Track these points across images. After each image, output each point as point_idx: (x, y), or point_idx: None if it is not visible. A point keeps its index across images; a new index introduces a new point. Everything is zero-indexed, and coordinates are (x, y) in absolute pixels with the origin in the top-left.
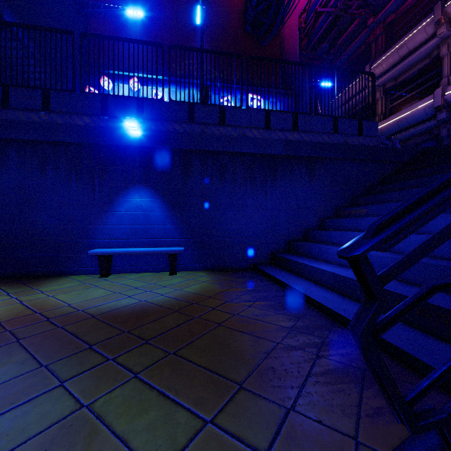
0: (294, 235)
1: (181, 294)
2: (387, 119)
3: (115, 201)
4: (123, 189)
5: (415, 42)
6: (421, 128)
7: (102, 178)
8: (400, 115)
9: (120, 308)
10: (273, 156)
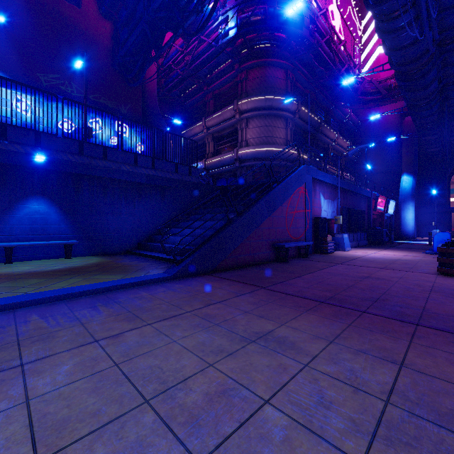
0: (152, 232)
1: (89, 263)
2: (214, 158)
3: (15, 206)
4: (23, 198)
5: (227, 116)
6: (229, 168)
7: (2, 189)
8: (220, 158)
9: (58, 269)
10: (139, 183)
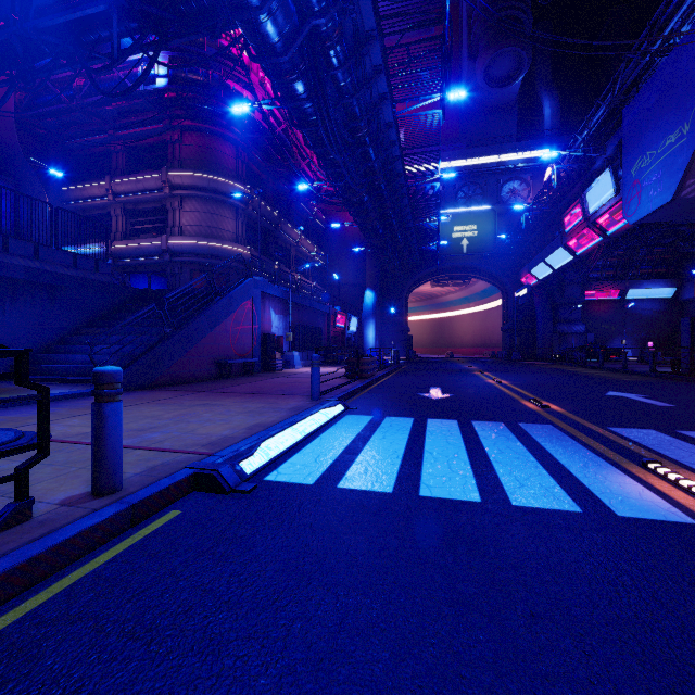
0: (35, 349)
1: None
2: (128, 242)
3: None
4: None
5: (150, 185)
6: (154, 261)
7: None
8: (138, 244)
9: None
10: (13, 279)
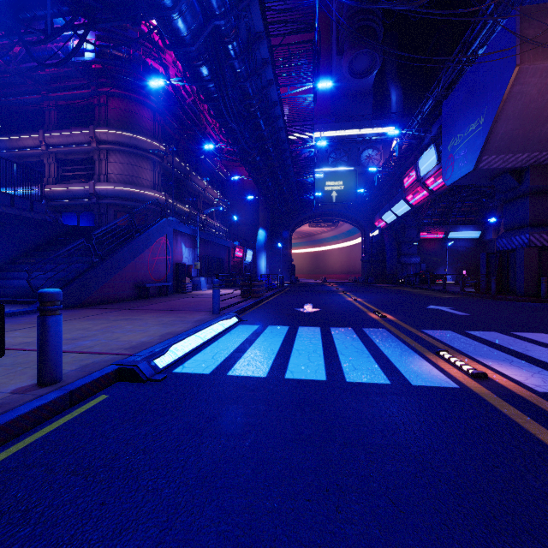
0: None
1: None
2: (59, 186)
3: None
4: None
5: (79, 140)
6: (83, 203)
7: None
8: (69, 188)
9: None
10: None
